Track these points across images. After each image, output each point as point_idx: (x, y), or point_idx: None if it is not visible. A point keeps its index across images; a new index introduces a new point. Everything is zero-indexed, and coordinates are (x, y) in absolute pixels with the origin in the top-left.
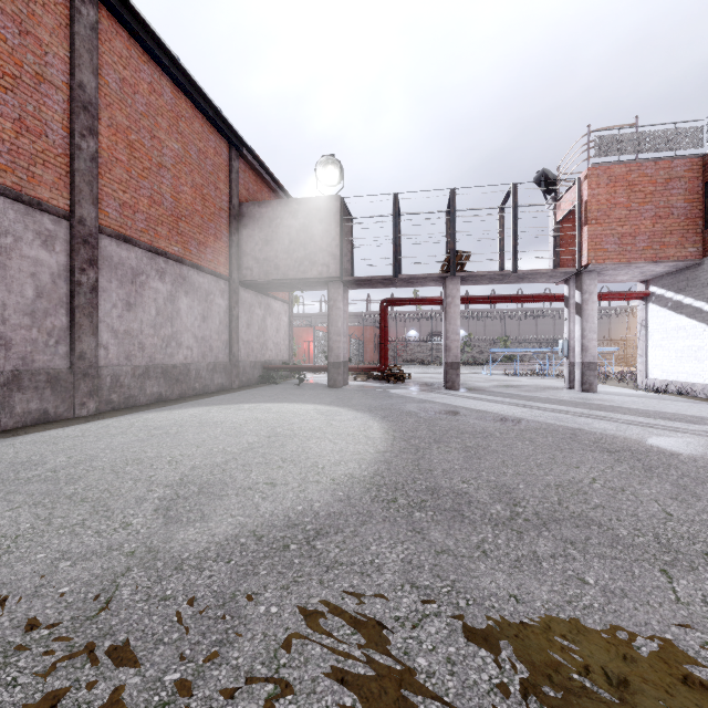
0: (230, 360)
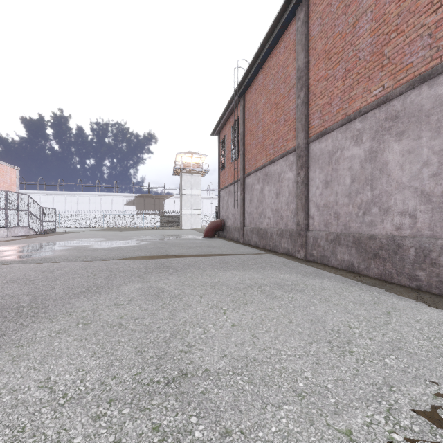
0: None
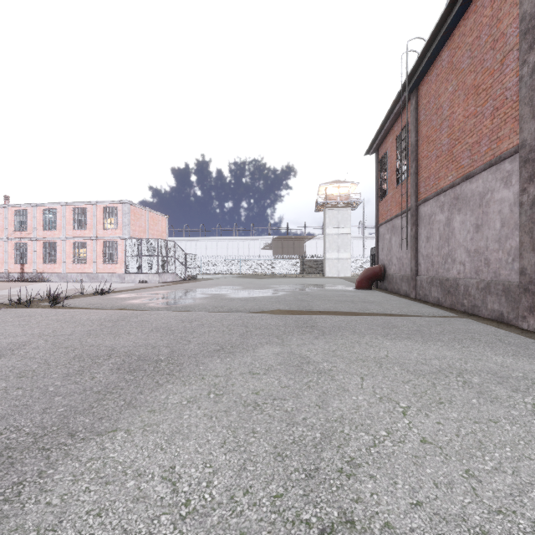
0: None
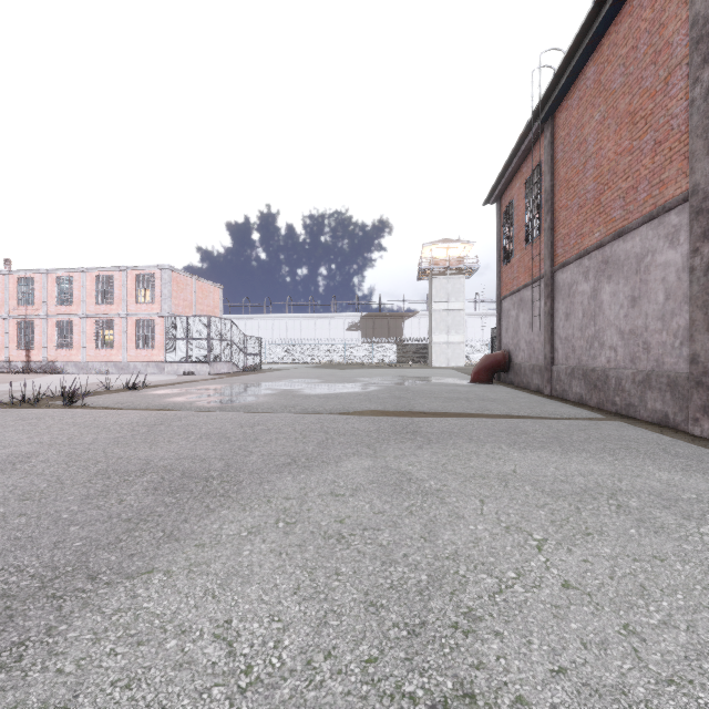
0: None
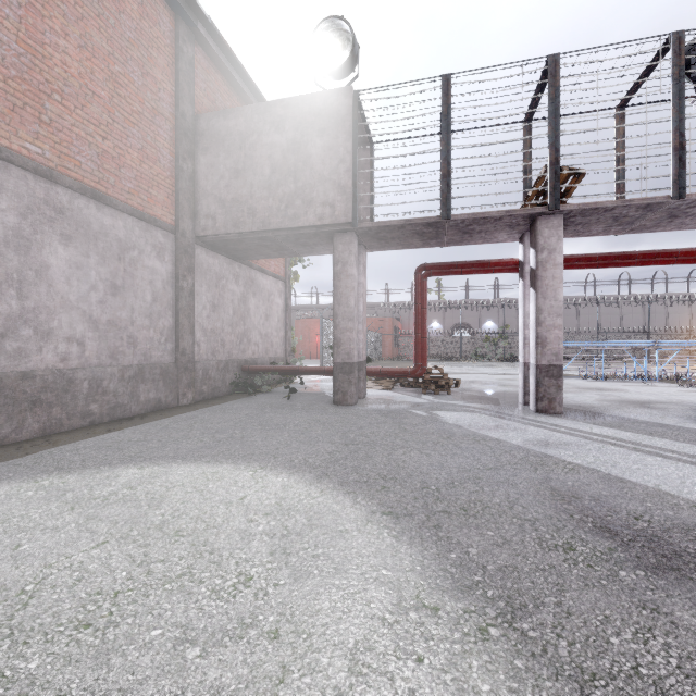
0: (176, 359)
